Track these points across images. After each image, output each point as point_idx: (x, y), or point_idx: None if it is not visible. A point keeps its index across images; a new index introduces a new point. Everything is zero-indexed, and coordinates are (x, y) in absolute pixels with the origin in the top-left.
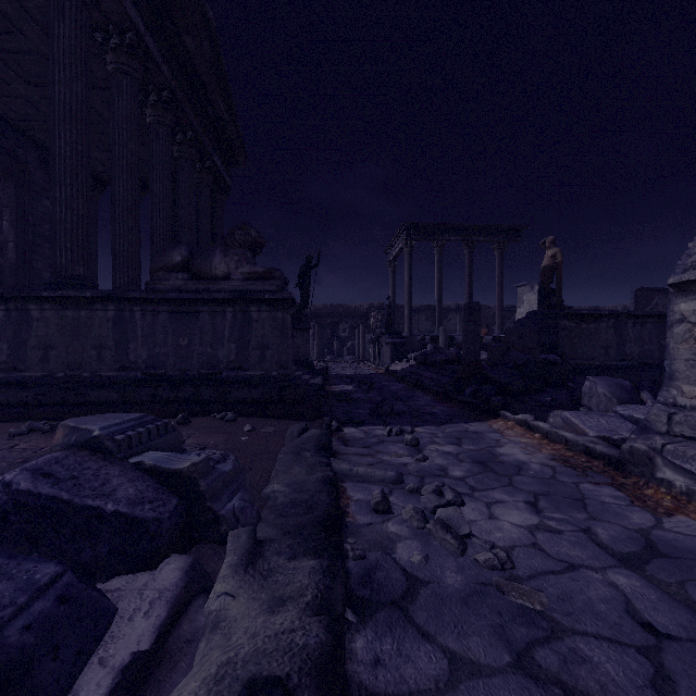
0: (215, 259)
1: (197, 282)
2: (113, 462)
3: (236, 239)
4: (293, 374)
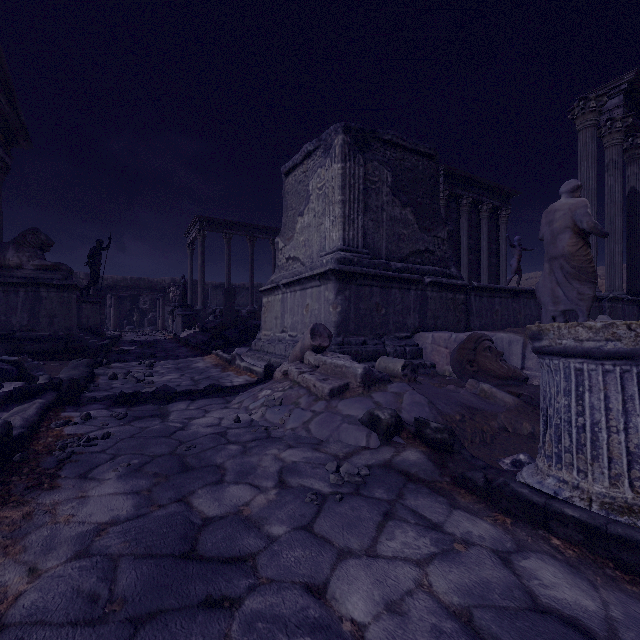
0: (9, 253)
1: None
2: None
3: (28, 241)
4: (77, 335)
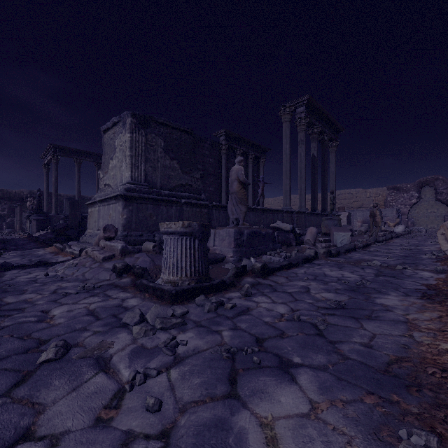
0: None
1: None
2: None
3: None
4: None
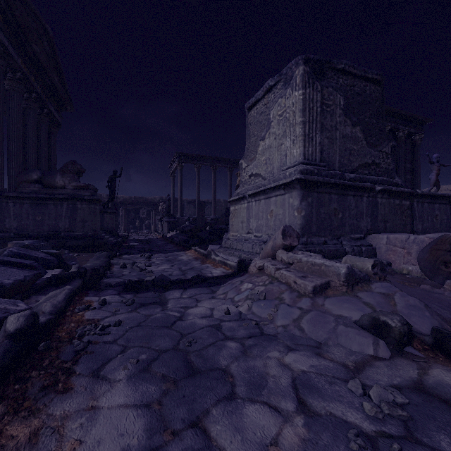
0: (57, 178)
1: (47, 189)
2: (34, 250)
3: (69, 169)
4: (100, 234)
